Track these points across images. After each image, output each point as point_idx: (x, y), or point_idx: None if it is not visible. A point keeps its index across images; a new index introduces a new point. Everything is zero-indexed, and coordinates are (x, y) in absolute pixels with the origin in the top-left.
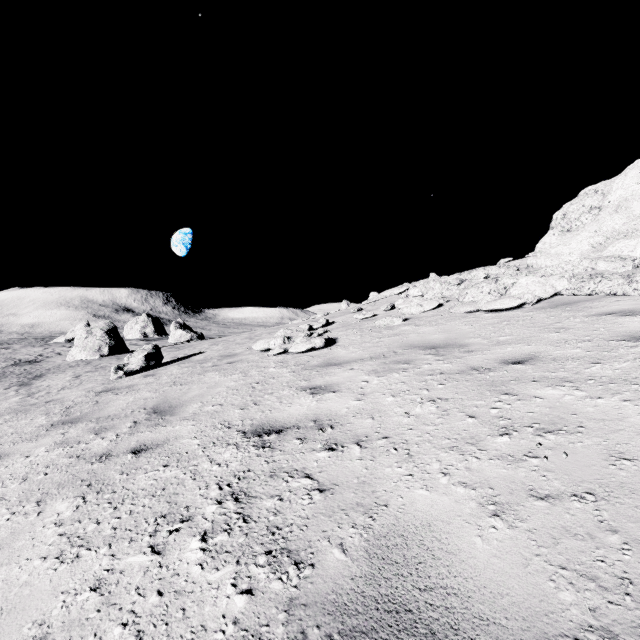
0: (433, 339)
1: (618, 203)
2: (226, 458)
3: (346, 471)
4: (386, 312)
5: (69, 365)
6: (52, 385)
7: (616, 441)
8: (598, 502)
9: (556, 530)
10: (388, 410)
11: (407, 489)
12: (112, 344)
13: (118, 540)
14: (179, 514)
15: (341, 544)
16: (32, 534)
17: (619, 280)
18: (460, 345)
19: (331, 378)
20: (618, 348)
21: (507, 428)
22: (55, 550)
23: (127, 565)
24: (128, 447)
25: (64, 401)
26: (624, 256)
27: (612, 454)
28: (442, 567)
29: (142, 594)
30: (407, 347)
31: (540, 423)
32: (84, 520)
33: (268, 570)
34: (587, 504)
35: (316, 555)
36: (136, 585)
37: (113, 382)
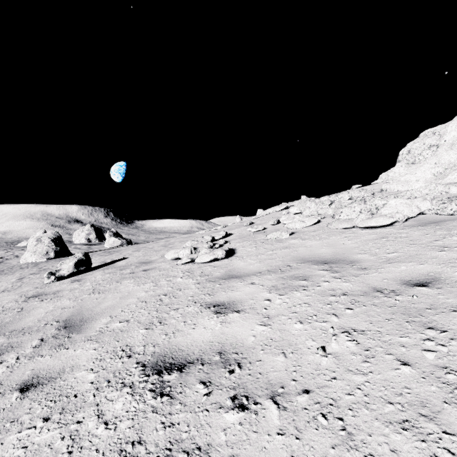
0: (322, 253)
1: (452, 142)
2: (116, 412)
3: None
4: (273, 226)
5: (20, 267)
6: None
7: None
8: None
9: None
10: (300, 343)
11: None
12: (57, 249)
13: None
14: None
15: None
16: None
17: None
18: (351, 261)
19: (234, 293)
20: None
21: None
22: None
23: None
24: (19, 379)
25: None
26: None
27: None
28: None
29: None
30: (300, 261)
31: None
32: None
33: None
34: None
35: None
36: None
37: (45, 286)
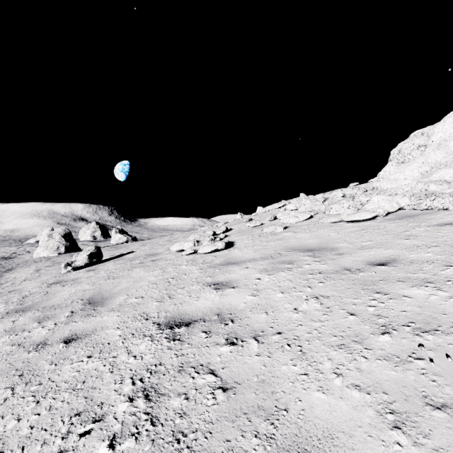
0: (309, 243)
1: (439, 142)
2: (141, 350)
3: (246, 368)
4: (270, 222)
5: (34, 261)
6: (17, 277)
7: None
8: None
9: None
10: (279, 306)
11: (304, 391)
12: (67, 245)
13: (32, 442)
14: (93, 412)
15: None
16: None
17: (449, 198)
18: (331, 249)
19: (231, 275)
20: None
21: (386, 326)
22: None
23: None
24: (62, 336)
25: (22, 291)
26: (449, 180)
27: None
28: None
29: None
30: (289, 250)
31: (415, 322)
32: (7, 415)
33: None
34: None
35: None
36: None
37: (63, 275)
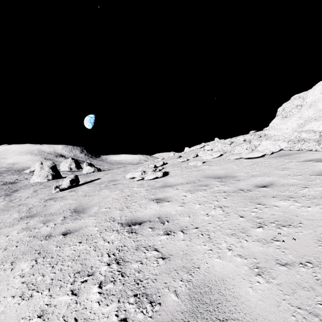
0: (218, 173)
1: (311, 103)
2: (112, 238)
3: (176, 247)
4: (193, 158)
5: (31, 185)
6: (22, 195)
7: (320, 232)
8: (314, 268)
9: (293, 284)
10: (197, 212)
11: (209, 258)
12: (53, 174)
13: (53, 286)
14: (87, 271)
15: (175, 291)
16: (7, 282)
17: (313, 143)
18: (233, 176)
19: (166, 194)
20: (316, 179)
21: (261, 223)
22: (19, 292)
23: (58, 302)
24: (60, 231)
25: (28, 204)
26: (315, 130)
27: (319, 239)
28: (231, 306)
29: (66, 320)
30: (205, 177)
31: (278, 221)
32: (36, 274)
33: (135, 306)
34: (308, 269)
35: (161, 297)
36: (63, 314)
37: (53, 194)
